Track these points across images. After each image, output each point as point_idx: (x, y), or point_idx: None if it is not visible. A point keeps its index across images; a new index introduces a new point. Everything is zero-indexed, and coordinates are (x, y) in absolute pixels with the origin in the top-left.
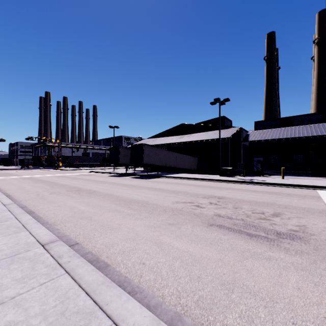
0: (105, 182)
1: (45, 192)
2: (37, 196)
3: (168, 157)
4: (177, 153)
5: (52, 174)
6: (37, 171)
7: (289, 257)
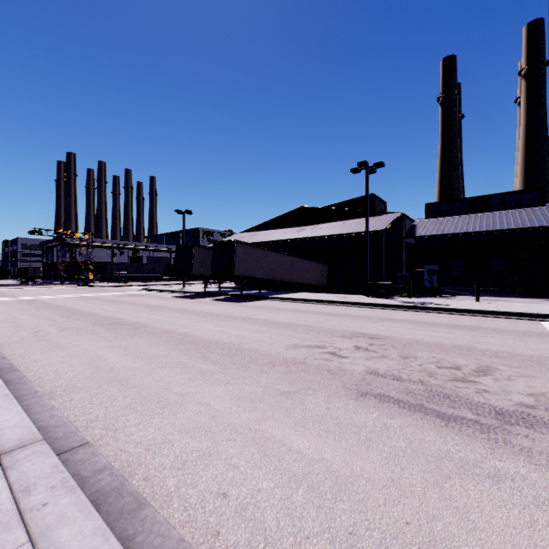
0: (166, 307)
1: (51, 328)
2: (35, 335)
3: (278, 263)
4: (293, 256)
5: (73, 295)
6: (49, 289)
7: (537, 472)
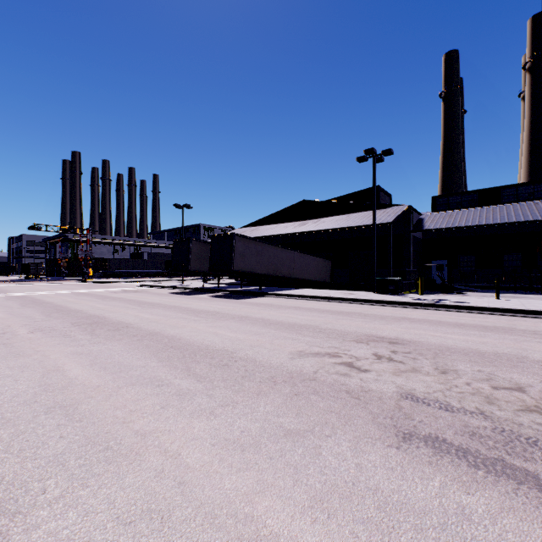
0: (159, 304)
1: (23, 328)
2: None
3: (280, 258)
4: (295, 251)
5: (68, 291)
6: (47, 285)
7: None
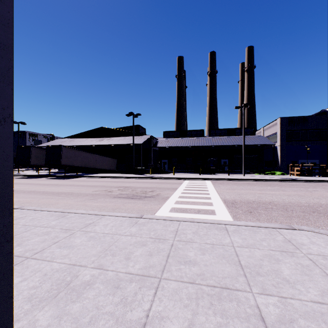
0: (18, 183)
1: None
2: None
3: (88, 158)
4: (97, 154)
5: None
6: None
7: (143, 201)
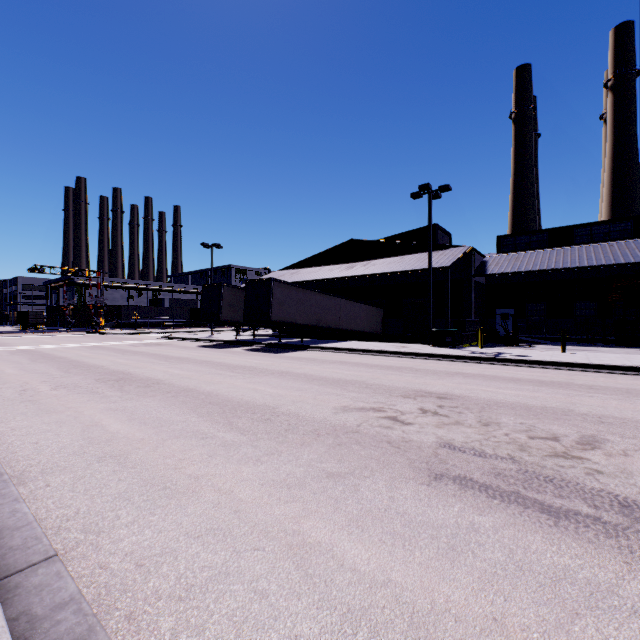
0: (188, 359)
1: (43, 385)
2: (21, 394)
3: (324, 307)
4: (342, 298)
5: (79, 344)
6: (52, 337)
7: None
